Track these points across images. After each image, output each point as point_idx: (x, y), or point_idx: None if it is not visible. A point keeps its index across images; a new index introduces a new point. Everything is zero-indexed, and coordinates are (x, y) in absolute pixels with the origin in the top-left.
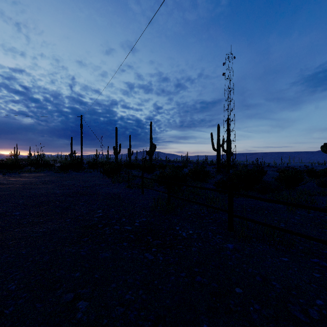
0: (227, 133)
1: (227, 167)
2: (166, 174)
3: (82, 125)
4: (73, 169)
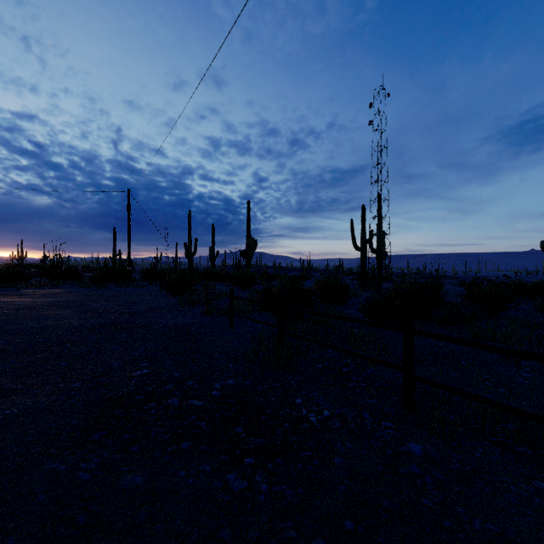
0: (378, 220)
1: (378, 278)
2: (275, 290)
3: (129, 206)
4: (115, 281)
